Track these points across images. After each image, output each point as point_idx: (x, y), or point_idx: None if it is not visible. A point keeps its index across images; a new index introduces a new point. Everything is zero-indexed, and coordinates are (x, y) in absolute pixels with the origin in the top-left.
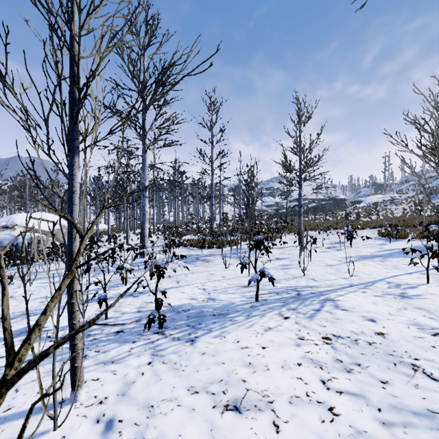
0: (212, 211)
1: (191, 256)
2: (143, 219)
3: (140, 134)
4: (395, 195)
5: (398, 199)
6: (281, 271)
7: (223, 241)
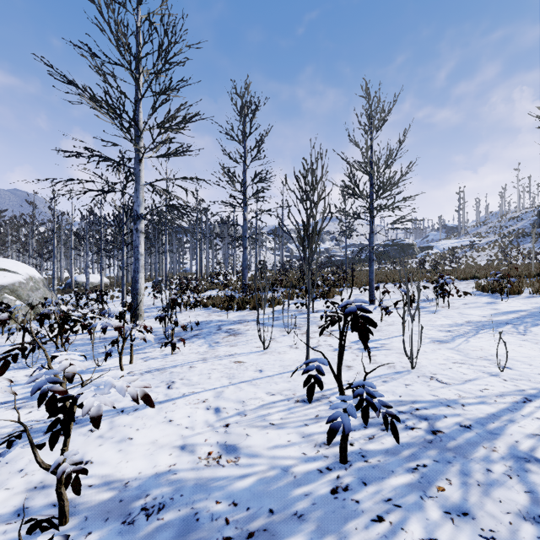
0: (245, 257)
1: (210, 323)
2: (136, 267)
3: (127, 129)
4: (474, 239)
5: (478, 244)
6: (364, 357)
7: (260, 298)
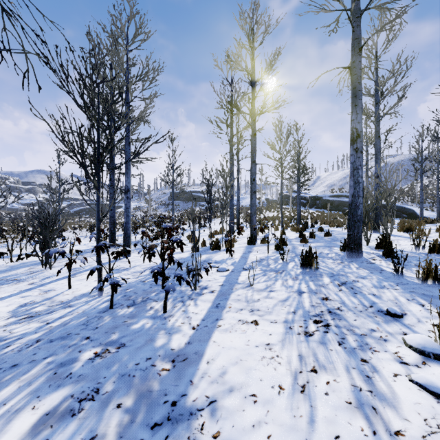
0: None
1: None
2: None
3: None
4: (143, 204)
5: (144, 207)
6: None
7: None
